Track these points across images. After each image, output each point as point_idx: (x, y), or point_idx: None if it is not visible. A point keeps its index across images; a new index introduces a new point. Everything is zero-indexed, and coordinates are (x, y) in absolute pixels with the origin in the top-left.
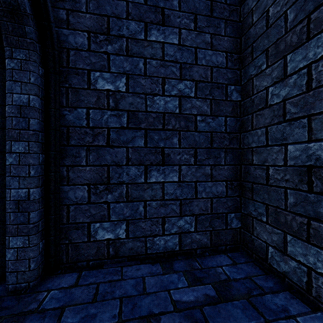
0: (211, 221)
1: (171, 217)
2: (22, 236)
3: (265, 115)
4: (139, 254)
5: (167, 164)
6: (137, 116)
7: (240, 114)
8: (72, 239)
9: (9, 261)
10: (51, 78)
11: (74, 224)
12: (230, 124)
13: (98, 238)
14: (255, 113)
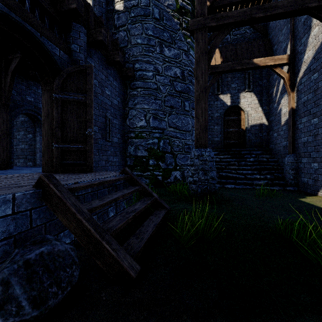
0: None
1: None
2: None
3: (16, 140)
4: None
5: None
6: None
7: None
8: None
9: None
10: None
11: None
12: None
13: None
14: (15, 139)
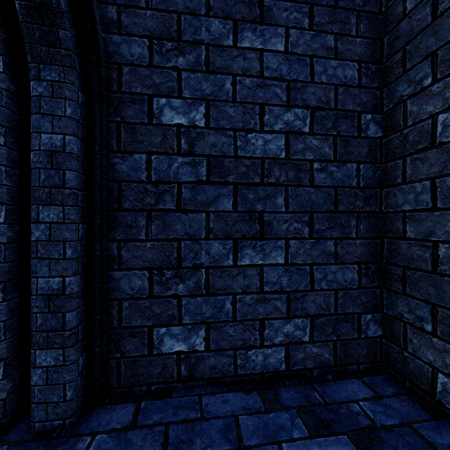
0: (335, 326)
1: (274, 320)
2: (54, 350)
3: (429, 159)
4: (224, 376)
5: (268, 238)
6: (222, 164)
7: (381, 158)
8: (126, 352)
9: (35, 387)
10: (96, 109)
11: (129, 329)
12: (366, 174)
13: (164, 350)
14: (410, 157)
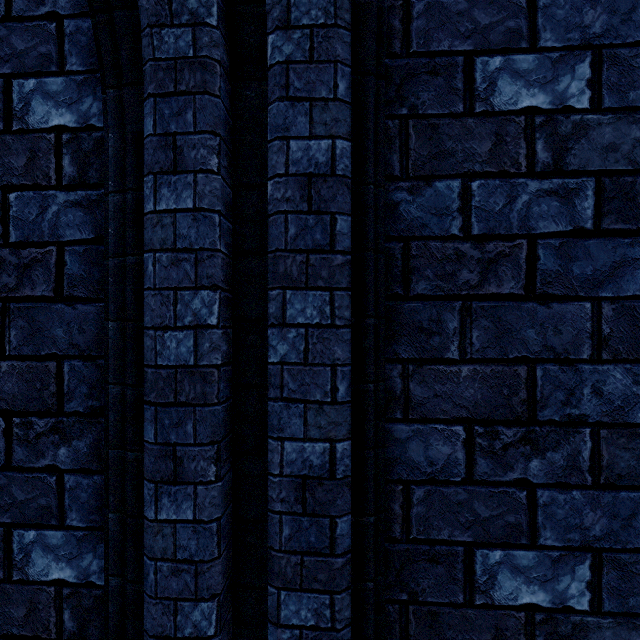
0: None
1: None
2: (313, 593)
3: None
4: None
5: None
6: (631, 189)
7: None
8: (420, 592)
9: None
10: (369, 92)
11: (424, 545)
12: None
13: (498, 599)
14: None
